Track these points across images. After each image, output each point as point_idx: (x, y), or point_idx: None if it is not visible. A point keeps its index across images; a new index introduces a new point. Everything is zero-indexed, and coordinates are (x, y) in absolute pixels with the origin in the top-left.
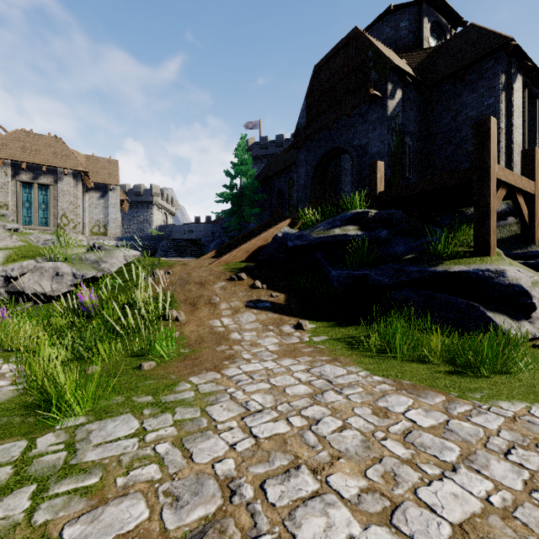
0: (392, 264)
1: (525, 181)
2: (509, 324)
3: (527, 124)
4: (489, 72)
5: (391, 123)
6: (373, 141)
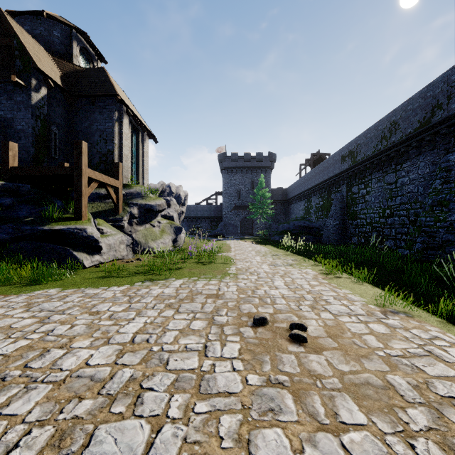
0: (11, 224)
1: (112, 180)
2: (85, 257)
3: (136, 144)
4: (109, 106)
5: (35, 111)
6: (18, 119)
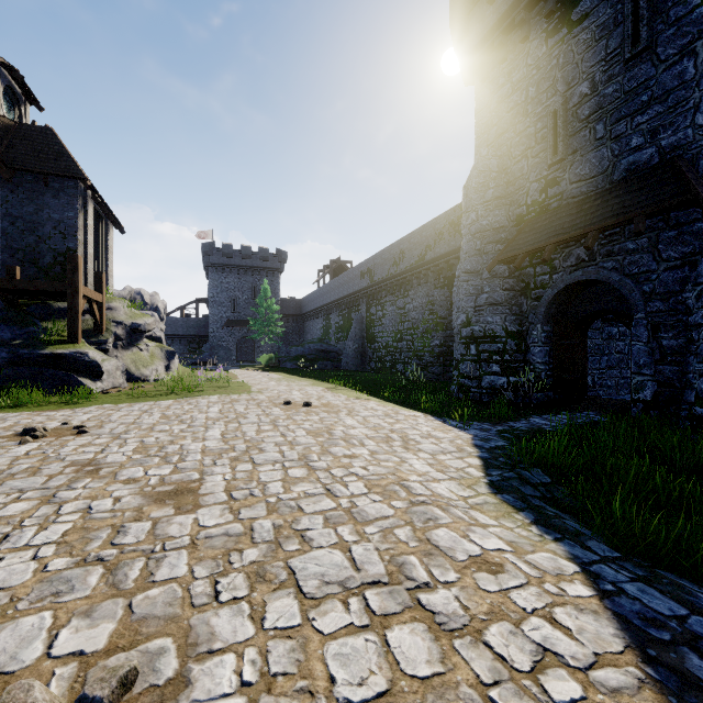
0: (4, 348)
1: (98, 295)
2: (91, 383)
3: (97, 236)
4: (70, 190)
5: None
6: None
